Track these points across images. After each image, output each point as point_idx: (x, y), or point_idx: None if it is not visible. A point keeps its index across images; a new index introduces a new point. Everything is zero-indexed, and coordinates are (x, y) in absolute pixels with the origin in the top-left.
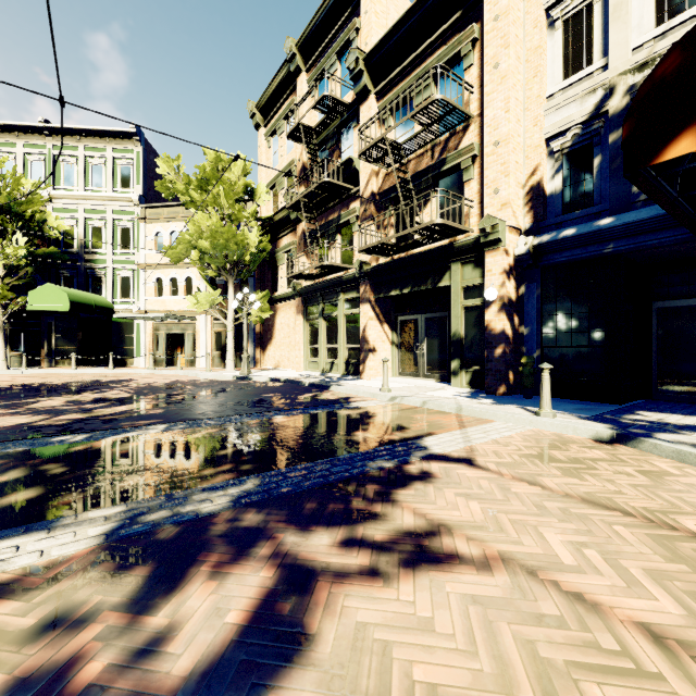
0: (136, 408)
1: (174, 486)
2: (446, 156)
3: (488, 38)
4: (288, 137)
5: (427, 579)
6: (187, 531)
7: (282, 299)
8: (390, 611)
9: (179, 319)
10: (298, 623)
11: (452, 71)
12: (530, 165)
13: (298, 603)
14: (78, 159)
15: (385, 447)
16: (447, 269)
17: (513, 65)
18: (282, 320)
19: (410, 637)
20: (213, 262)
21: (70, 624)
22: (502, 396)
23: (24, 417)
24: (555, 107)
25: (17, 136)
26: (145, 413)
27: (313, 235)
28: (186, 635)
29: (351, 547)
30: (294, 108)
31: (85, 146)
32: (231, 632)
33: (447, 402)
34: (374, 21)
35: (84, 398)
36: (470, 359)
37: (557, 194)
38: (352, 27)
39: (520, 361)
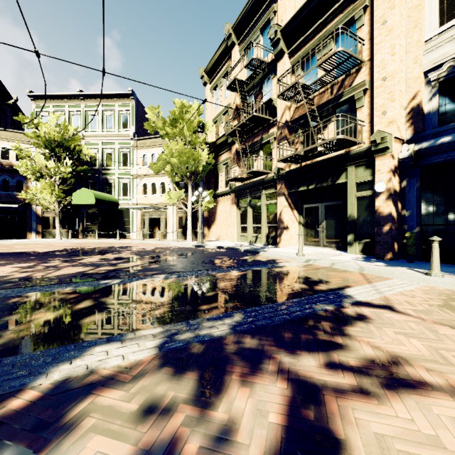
0: (142, 264)
1: (187, 316)
2: (343, 91)
3: (377, 4)
4: (227, 88)
5: (412, 400)
6: (210, 348)
7: (221, 195)
8: (396, 426)
9: (157, 208)
10: (326, 428)
11: (350, 30)
12: (410, 92)
13: (317, 411)
14: (99, 112)
15: (320, 295)
16: (343, 170)
17: (398, 21)
18: (221, 208)
19: (427, 452)
20: (179, 172)
21: (160, 411)
22: (389, 260)
23: (79, 267)
24: (432, 47)
25: (66, 101)
26: (148, 267)
27: (244, 152)
28: (245, 429)
29: (335, 369)
30: (231, 69)
31: (102, 104)
32: (277, 430)
33: (350, 264)
34: (287, 4)
35: (109, 257)
36: (362, 234)
37: (433, 112)
38: (271, 11)
39: (402, 235)
